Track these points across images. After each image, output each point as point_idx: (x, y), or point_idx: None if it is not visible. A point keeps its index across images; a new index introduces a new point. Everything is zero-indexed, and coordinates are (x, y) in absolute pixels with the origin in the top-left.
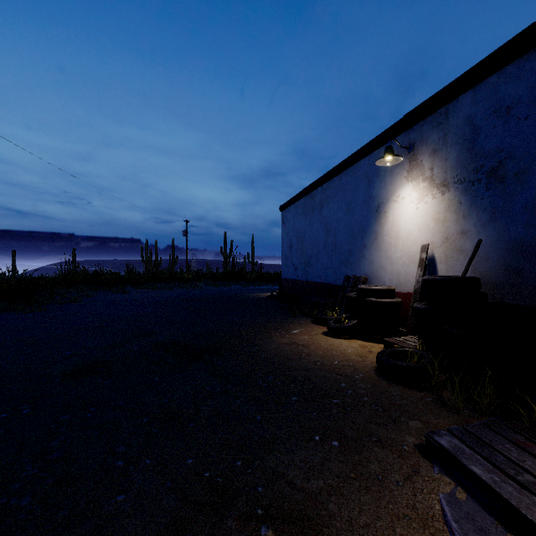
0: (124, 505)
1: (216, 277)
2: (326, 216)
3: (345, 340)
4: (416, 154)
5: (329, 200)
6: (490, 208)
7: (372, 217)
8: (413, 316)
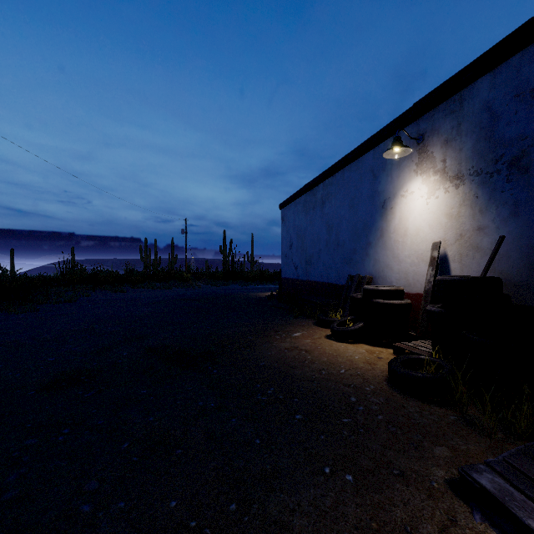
0: None
1: (215, 276)
2: (328, 213)
3: (350, 344)
4: (426, 145)
5: (331, 197)
6: (511, 201)
7: (377, 213)
8: (424, 319)
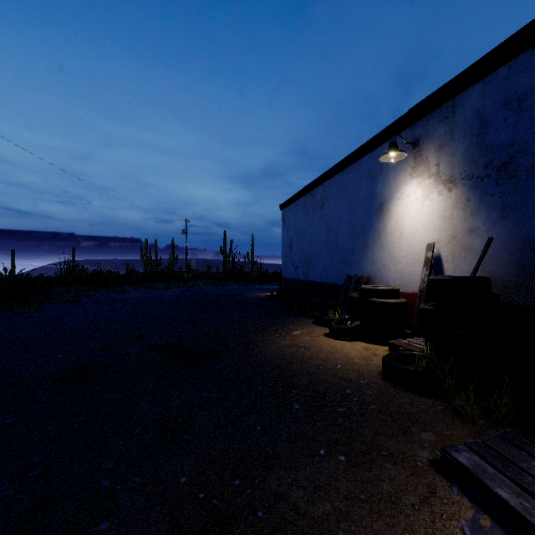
0: (107, 534)
1: (216, 277)
2: (327, 214)
3: (348, 342)
4: (421, 150)
5: (330, 198)
6: (500, 204)
7: (375, 215)
8: (418, 318)
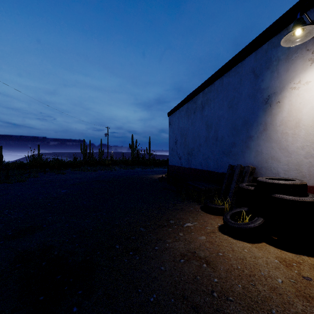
0: None
1: (126, 163)
2: (207, 115)
3: (252, 245)
4: None
5: (210, 101)
6: None
7: (260, 109)
8: None
